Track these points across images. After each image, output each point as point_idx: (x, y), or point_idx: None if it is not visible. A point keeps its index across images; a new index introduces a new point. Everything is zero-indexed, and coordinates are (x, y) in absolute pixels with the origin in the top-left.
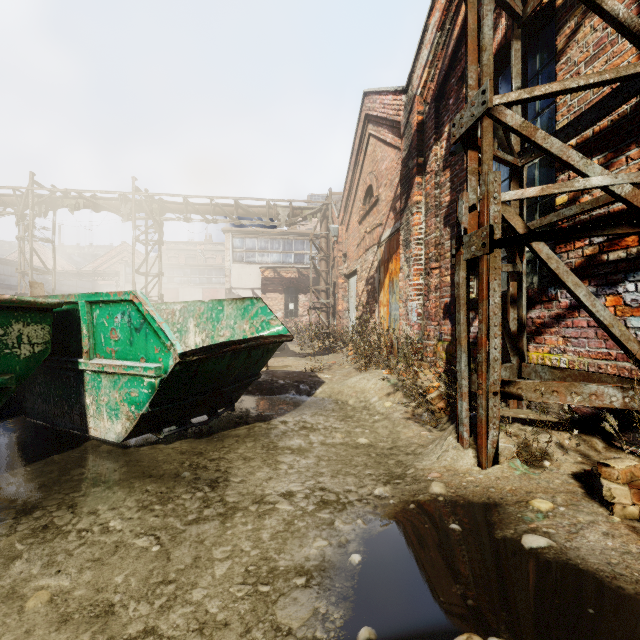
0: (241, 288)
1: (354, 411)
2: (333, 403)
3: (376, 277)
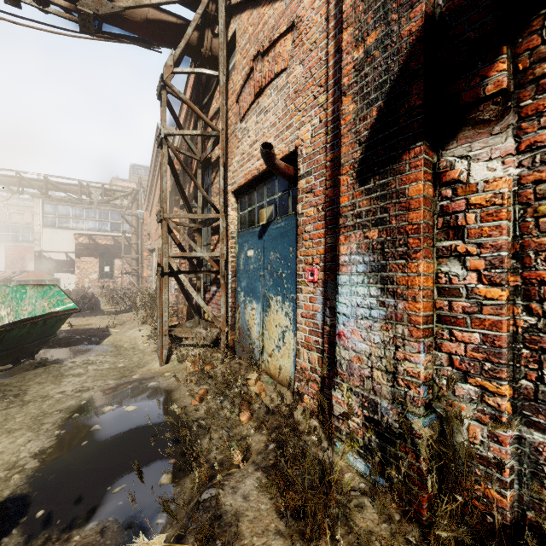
0: (53, 251)
1: (125, 350)
2: (114, 347)
3: None
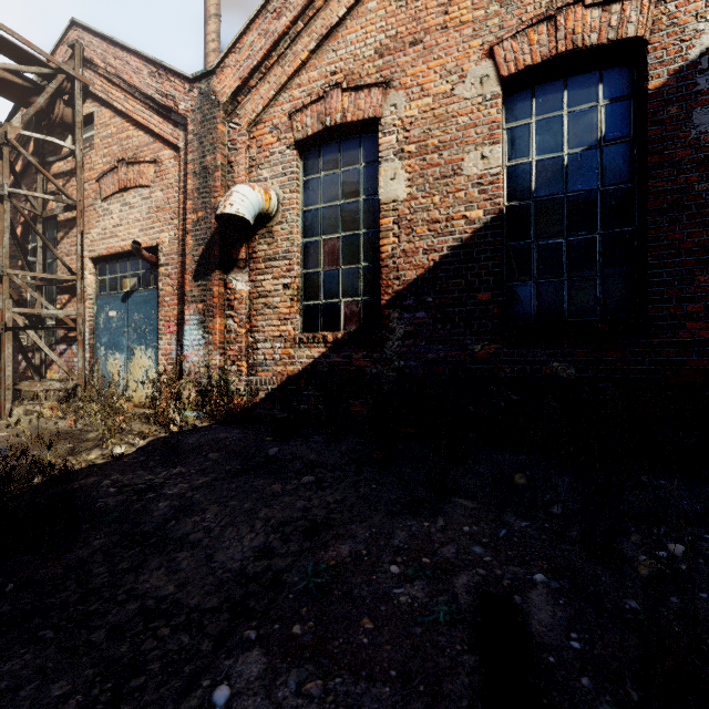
0: None
1: None
2: None
3: None
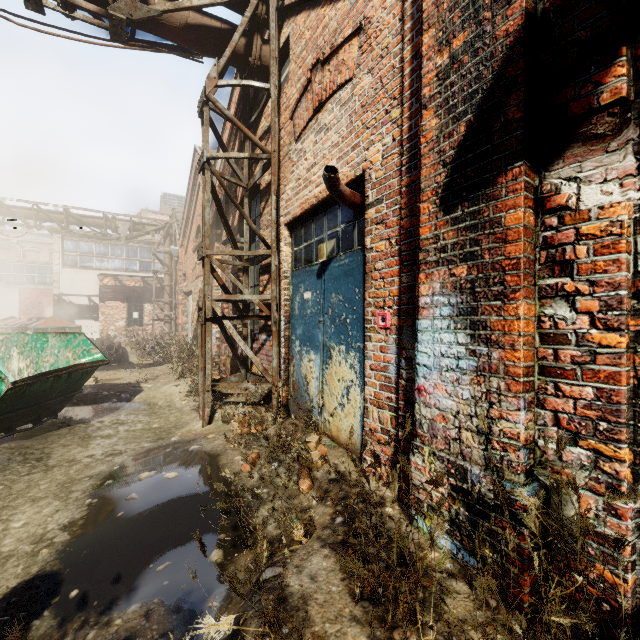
0: (74, 295)
1: (160, 409)
2: (147, 405)
3: None
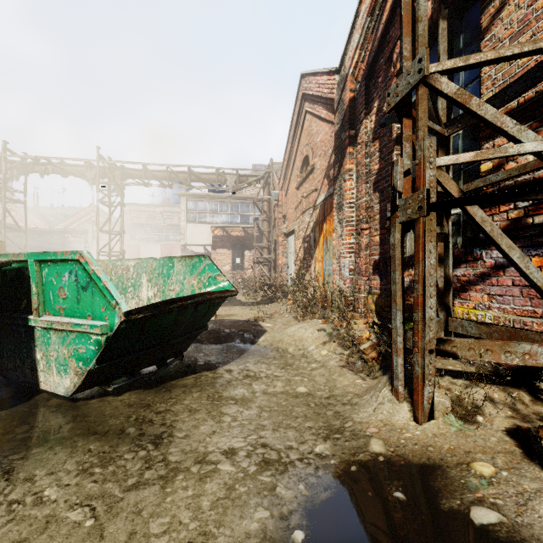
0: (194, 245)
1: (293, 359)
2: (274, 351)
3: (312, 236)
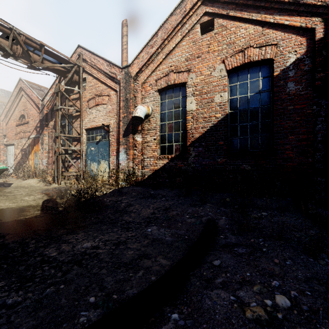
0: None
1: (28, 187)
2: (20, 187)
3: (27, 149)
